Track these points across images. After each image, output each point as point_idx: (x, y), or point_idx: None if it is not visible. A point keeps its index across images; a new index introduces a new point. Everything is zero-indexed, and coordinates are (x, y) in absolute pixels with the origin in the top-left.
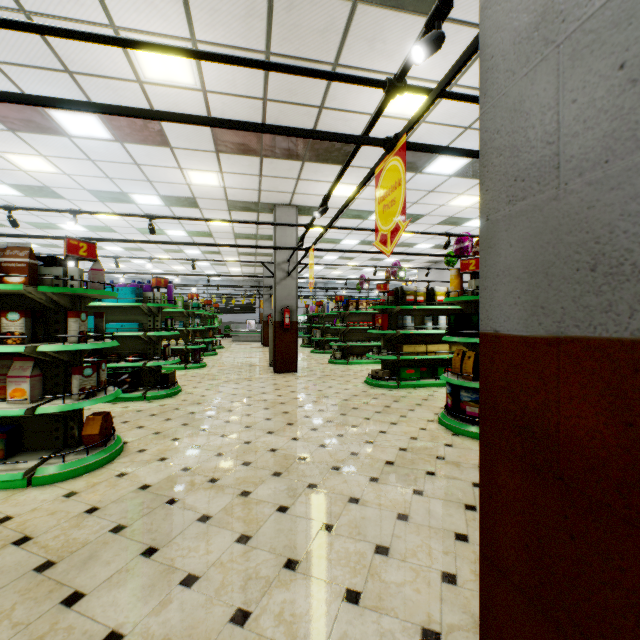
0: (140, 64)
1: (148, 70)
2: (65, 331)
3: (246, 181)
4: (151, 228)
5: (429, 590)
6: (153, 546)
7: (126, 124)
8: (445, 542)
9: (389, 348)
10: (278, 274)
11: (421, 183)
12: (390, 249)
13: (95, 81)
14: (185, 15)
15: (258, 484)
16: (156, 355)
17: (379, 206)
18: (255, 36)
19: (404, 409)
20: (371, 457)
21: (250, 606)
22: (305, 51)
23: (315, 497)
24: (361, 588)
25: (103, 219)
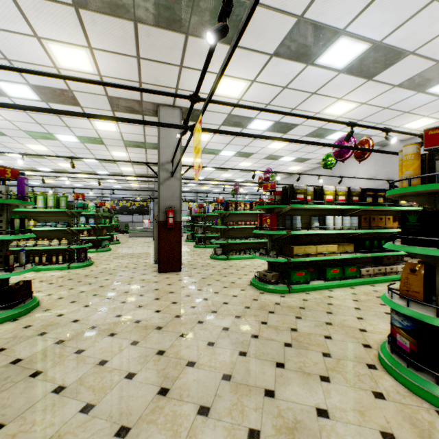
0: None
1: None
2: None
3: (123, 66)
4: None
5: None
6: None
7: None
8: None
9: (276, 249)
10: (162, 174)
11: (307, 81)
12: None
13: None
14: None
15: None
16: None
17: None
18: None
19: (318, 335)
20: None
21: None
22: None
23: None
24: None
25: None
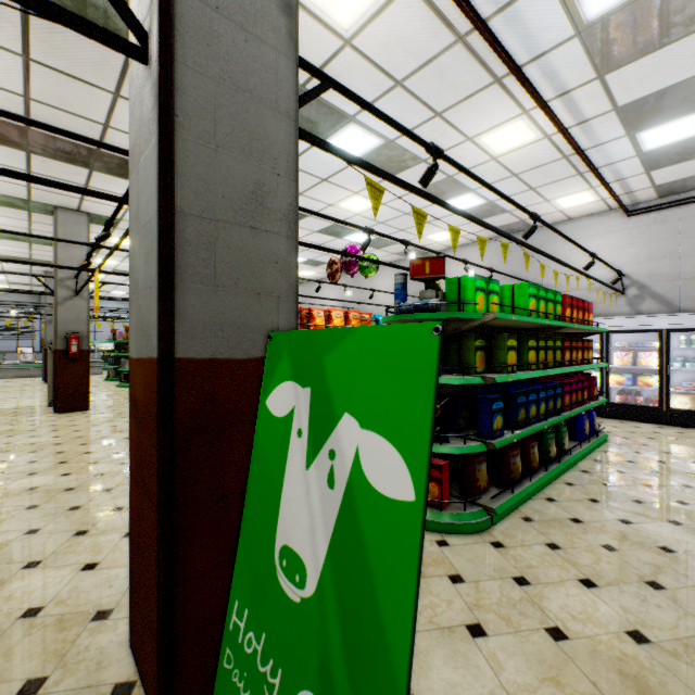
0: None
1: None
2: None
3: None
4: None
5: None
6: None
7: None
8: None
9: None
10: (61, 292)
11: None
12: None
13: None
14: None
15: (5, 519)
16: None
17: None
18: (6, 37)
19: None
20: None
21: None
22: (77, 72)
23: (75, 515)
24: (101, 560)
25: None
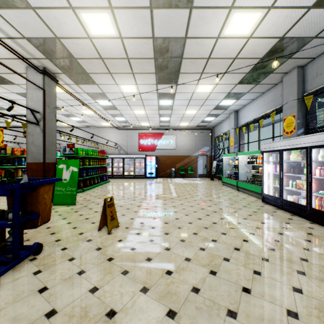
0: None
1: None
2: None
3: None
4: None
5: None
6: None
7: None
8: None
9: None
10: None
11: None
12: None
13: None
14: None
15: None
16: None
17: None
18: None
19: None
20: None
21: None
22: None
23: None
24: None
25: None
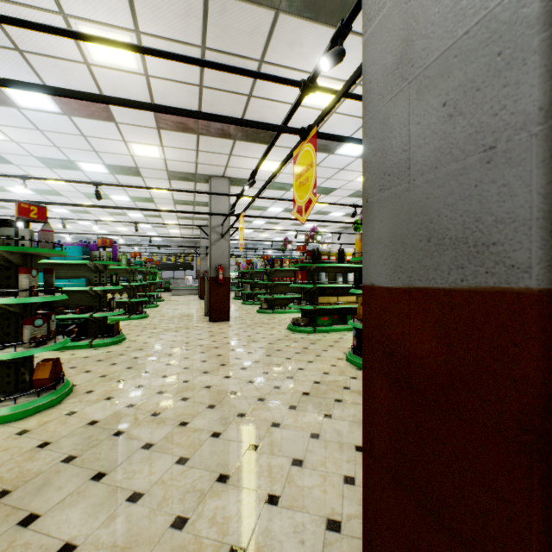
0: (88, 48)
1: (95, 54)
2: (16, 286)
3: (184, 155)
4: (97, 194)
5: (333, 490)
6: (102, 471)
7: (74, 100)
8: (347, 453)
9: (307, 299)
10: (213, 236)
11: (334, 162)
12: (304, 218)
13: (44, 60)
14: (130, 9)
15: (195, 415)
16: (102, 307)
17: (296, 183)
18: (192, 32)
19: (319, 350)
20: (291, 389)
21: (188, 513)
22: (236, 48)
23: (244, 424)
24: (280, 493)
25: (50, 184)
